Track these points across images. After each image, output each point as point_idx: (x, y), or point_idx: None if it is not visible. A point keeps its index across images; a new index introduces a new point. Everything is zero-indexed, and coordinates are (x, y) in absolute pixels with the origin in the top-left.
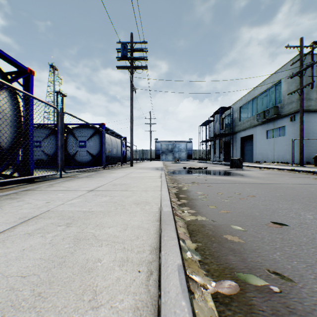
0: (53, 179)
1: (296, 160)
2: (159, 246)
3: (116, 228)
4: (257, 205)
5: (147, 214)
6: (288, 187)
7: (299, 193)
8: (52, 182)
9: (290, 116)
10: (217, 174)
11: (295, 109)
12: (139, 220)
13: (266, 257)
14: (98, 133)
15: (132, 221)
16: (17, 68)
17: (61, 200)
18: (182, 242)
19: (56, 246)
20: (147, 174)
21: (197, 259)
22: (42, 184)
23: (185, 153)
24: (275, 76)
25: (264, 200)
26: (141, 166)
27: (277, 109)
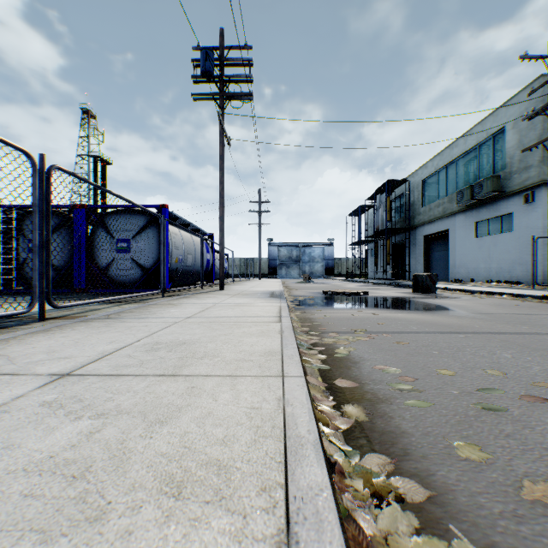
0: (20, 324)
1: (537, 278)
2: None
3: None
4: None
5: None
6: None
7: None
8: None
9: (525, 193)
10: (397, 307)
11: (535, 180)
12: None
13: None
14: (155, 225)
15: None
16: None
17: None
18: None
19: None
20: (249, 310)
21: None
22: None
23: (322, 265)
24: (494, 120)
25: None
26: (241, 288)
27: (497, 182)
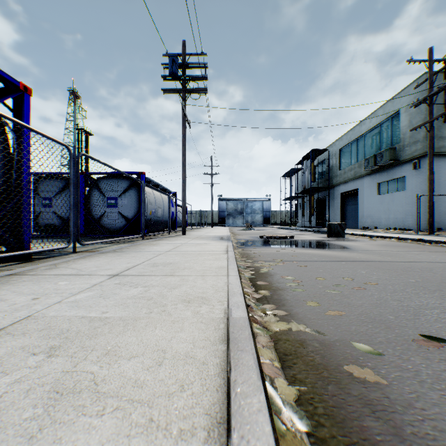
0: (62, 254)
1: (422, 226)
2: (227, 416)
3: (142, 359)
4: (385, 300)
5: (204, 325)
6: (423, 268)
7: (444, 278)
8: (58, 260)
9: (414, 161)
10: (310, 246)
11: (421, 152)
12: (189, 340)
13: (440, 421)
14: (136, 187)
15: (174, 341)
16: (3, 82)
17: (60, 295)
18: (270, 386)
19: (4, 414)
20: (206, 247)
21: (302, 428)
22: (41, 264)
23: (262, 216)
24: (391, 105)
25: (394, 290)
26: (199, 234)
27: (394, 152)
